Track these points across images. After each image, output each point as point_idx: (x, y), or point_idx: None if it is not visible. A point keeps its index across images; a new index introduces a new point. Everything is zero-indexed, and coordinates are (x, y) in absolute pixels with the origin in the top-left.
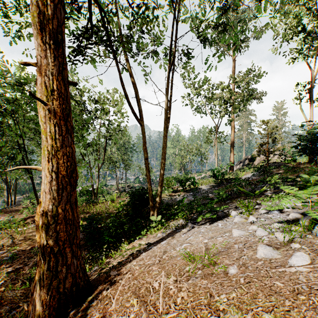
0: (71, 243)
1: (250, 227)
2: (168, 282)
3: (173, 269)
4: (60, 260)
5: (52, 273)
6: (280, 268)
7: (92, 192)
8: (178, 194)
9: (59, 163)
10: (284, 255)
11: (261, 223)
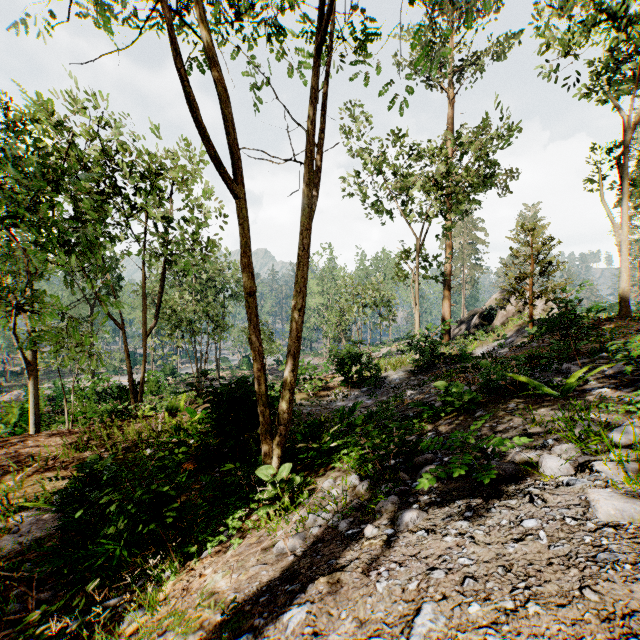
0: None
1: None
2: None
3: None
4: None
5: None
6: None
7: (130, 391)
8: (335, 392)
9: None
10: None
11: None
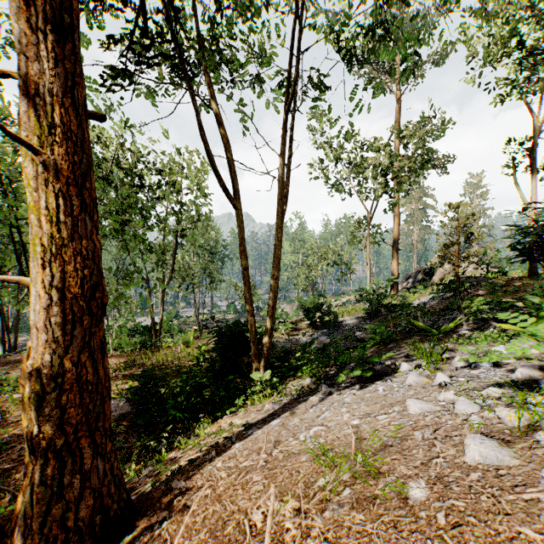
0: (93, 428)
1: (441, 395)
2: (282, 513)
3: (292, 482)
4: (68, 463)
5: (51, 489)
6: (527, 492)
7: (152, 329)
8: (302, 332)
9: (67, 271)
10: (526, 460)
11: (461, 386)
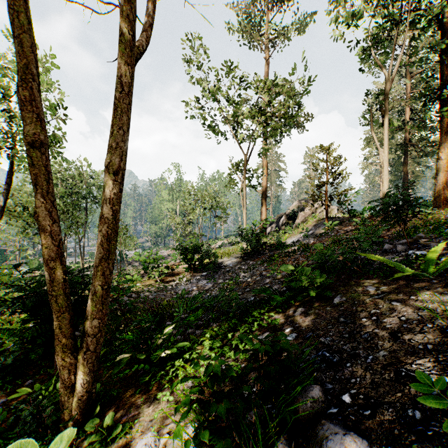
0: None
1: None
2: None
3: None
4: None
5: None
6: None
7: None
8: (180, 277)
9: None
10: None
11: None
